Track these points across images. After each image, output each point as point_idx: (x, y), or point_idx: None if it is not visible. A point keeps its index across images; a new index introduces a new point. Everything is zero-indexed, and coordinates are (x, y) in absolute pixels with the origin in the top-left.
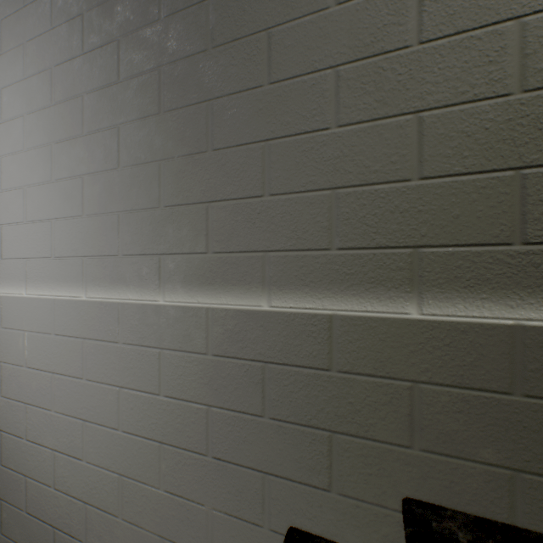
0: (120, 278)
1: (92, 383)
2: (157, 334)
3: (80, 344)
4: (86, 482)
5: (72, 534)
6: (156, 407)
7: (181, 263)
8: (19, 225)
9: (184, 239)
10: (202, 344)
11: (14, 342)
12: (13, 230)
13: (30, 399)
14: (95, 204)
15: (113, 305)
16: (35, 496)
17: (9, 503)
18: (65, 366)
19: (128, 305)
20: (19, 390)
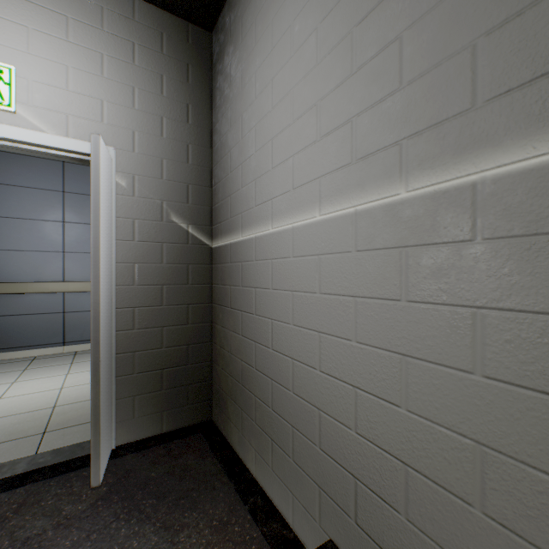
0: (477, 140)
1: (417, 305)
2: None
3: (395, 255)
4: (406, 437)
5: (382, 496)
6: None
7: None
8: (311, 146)
9: None
10: None
11: (306, 269)
12: (305, 154)
13: (324, 327)
14: (422, 58)
15: (460, 186)
16: (329, 434)
17: (301, 433)
18: (371, 287)
19: (497, 175)
20: (311, 318)
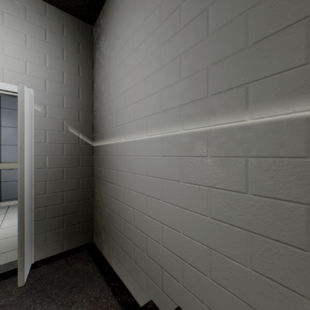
0: (209, 112)
1: (187, 184)
2: (243, 146)
3: (178, 160)
4: (182, 246)
5: (173, 275)
6: (242, 203)
7: (271, 83)
8: (142, 100)
9: (275, 62)
10: (299, 149)
11: (140, 162)
12: (140, 104)
13: (148, 193)
14: (189, 69)
15: (202, 131)
16: (151, 247)
17: (137, 247)
18: (168, 174)
19: (215, 129)
20: (143, 188)
